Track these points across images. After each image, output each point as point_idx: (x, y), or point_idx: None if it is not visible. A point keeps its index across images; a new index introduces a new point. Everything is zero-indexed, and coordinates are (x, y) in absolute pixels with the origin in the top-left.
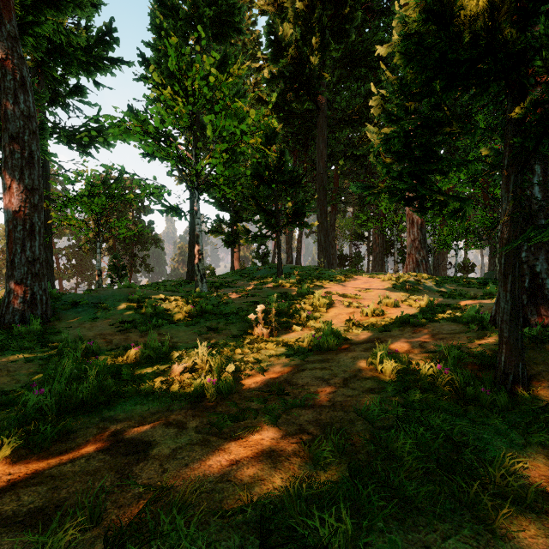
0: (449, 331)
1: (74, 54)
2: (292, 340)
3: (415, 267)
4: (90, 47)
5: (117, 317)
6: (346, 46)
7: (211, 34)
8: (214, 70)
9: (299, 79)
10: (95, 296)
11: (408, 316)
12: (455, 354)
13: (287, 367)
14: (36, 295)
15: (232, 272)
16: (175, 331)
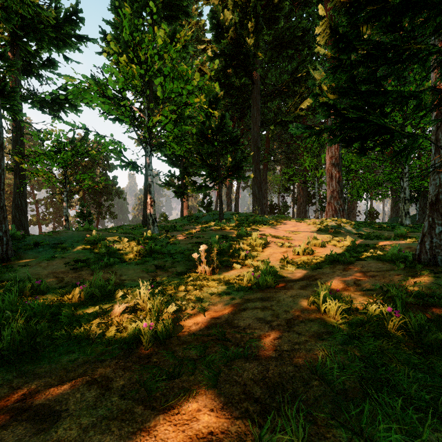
0: (377, 269)
1: (44, 30)
2: (233, 278)
3: (334, 213)
4: (59, 26)
5: (73, 257)
6: (276, 31)
7: (163, 16)
8: (162, 34)
9: (237, 57)
10: (56, 237)
11: (337, 255)
12: (402, 295)
13: (228, 306)
14: None
15: (181, 218)
16: (125, 269)
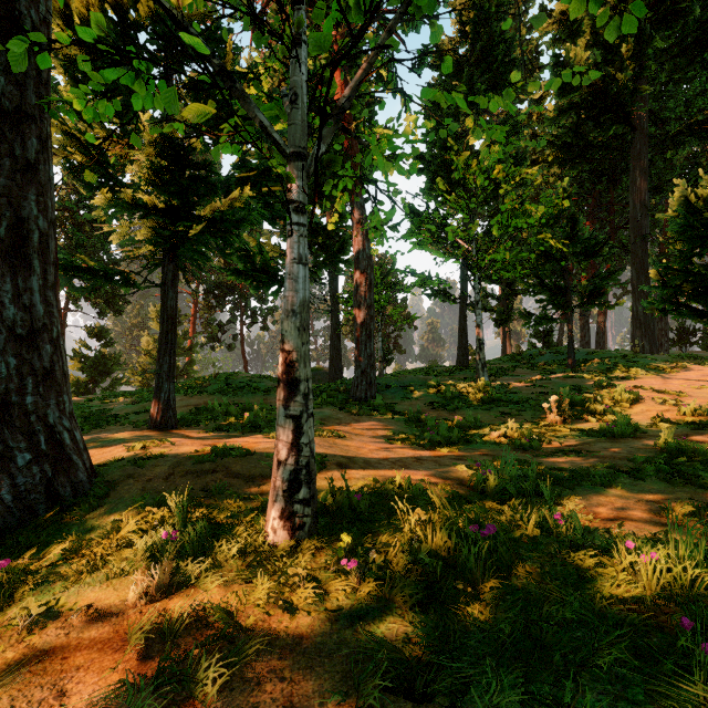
0: None
1: None
2: (586, 428)
3: None
4: None
5: (424, 399)
6: (683, 27)
7: None
8: (504, 186)
9: (600, 103)
10: (400, 381)
11: None
12: None
13: (581, 443)
14: (372, 380)
15: (505, 357)
16: (474, 413)
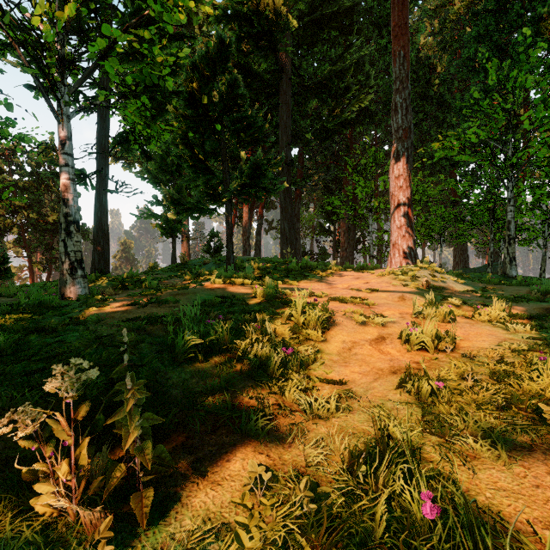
0: None
1: None
2: None
3: (402, 260)
4: None
5: None
6: None
7: None
8: None
9: (259, 24)
10: None
11: None
12: None
13: None
14: None
15: (168, 267)
16: None
